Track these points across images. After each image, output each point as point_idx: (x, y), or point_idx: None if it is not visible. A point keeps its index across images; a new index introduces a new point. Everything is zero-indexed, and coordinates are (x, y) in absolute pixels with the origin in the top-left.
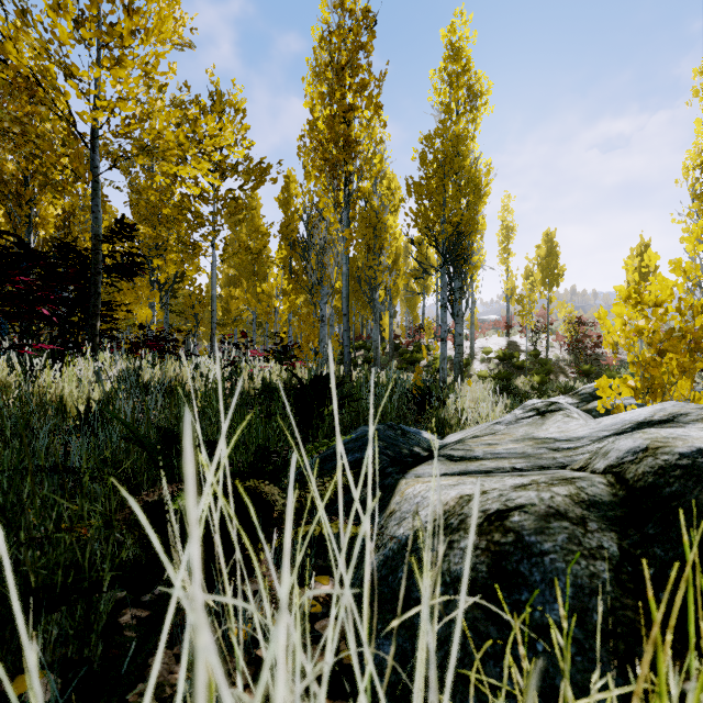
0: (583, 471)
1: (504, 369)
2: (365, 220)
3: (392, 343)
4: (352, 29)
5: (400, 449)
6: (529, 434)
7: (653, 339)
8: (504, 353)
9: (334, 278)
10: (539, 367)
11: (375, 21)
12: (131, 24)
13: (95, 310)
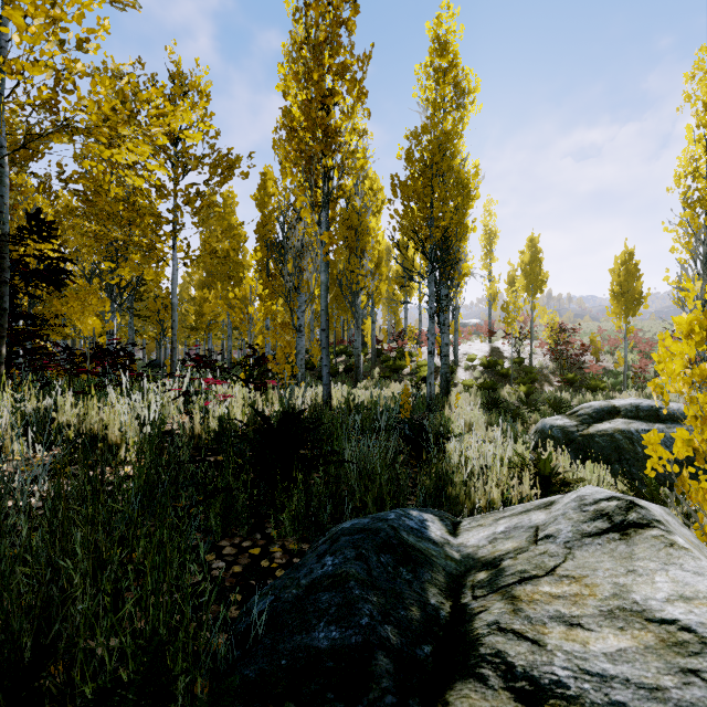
0: None
1: (489, 377)
2: (346, 221)
3: (375, 349)
4: (331, 2)
5: (406, 611)
6: (626, 593)
7: None
8: (489, 360)
9: (313, 284)
10: (524, 375)
11: None
12: None
13: None
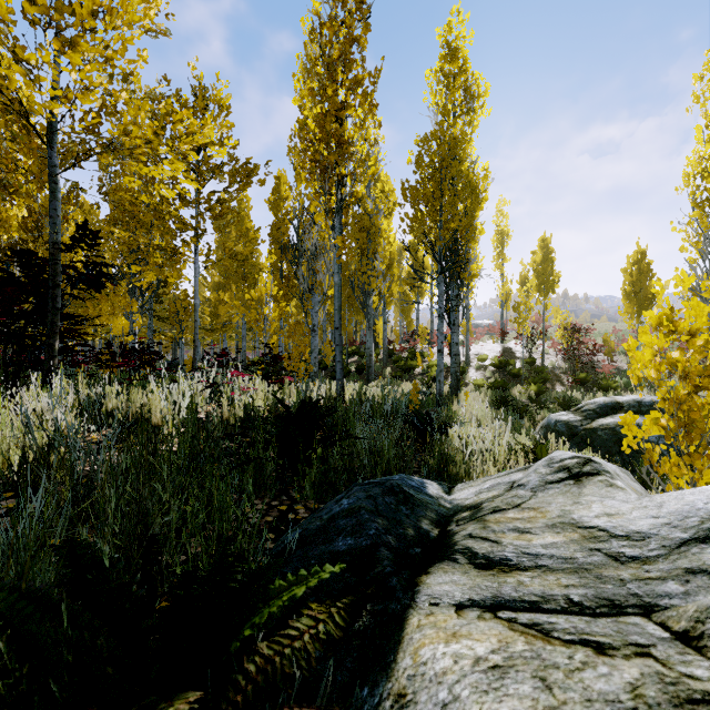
0: (697, 650)
1: (500, 377)
2: (358, 223)
3: (386, 349)
4: (344, 21)
5: (404, 530)
6: (568, 514)
7: (689, 374)
8: (500, 360)
9: (326, 285)
10: (536, 375)
11: (369, 13)
12: (91, 3)
13: (52, 328)
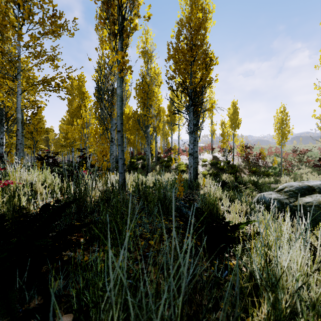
0: None
1: (214, 170)
2: (142, 88)
3: (157, 156)
4: None
5: None
6: None
7: None
8: (213, 161)
9: None
10: (232, 169)
11: None
12: None
13: None
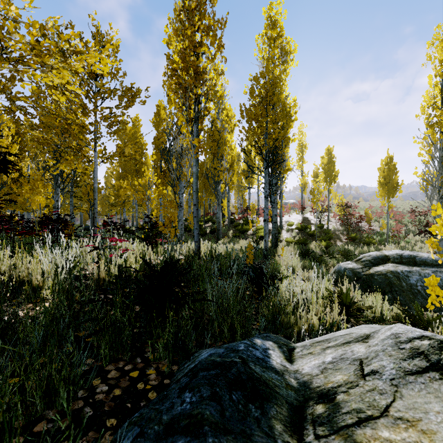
0: None
1: (302, 236)
2: (211, 136)
3: (229, 218)
4: None
5: None
6: None
7: None
8: (301, 225)
9: (189, 175)
10: (324, 235)
11: None
12: None
13: None
